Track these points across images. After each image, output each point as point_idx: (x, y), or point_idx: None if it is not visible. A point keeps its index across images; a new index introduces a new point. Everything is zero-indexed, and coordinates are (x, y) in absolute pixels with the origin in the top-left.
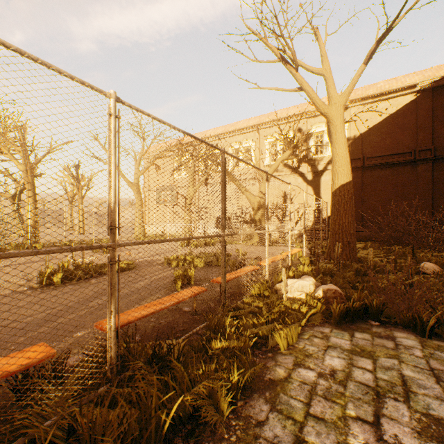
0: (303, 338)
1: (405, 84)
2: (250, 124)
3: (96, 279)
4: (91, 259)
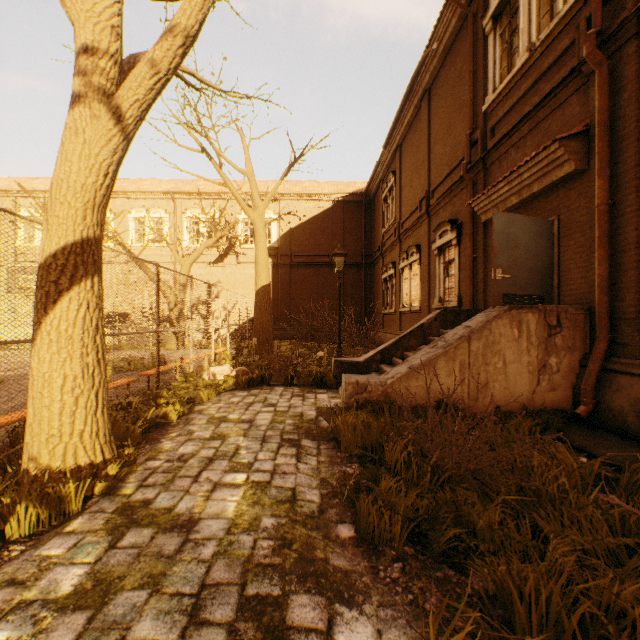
0: (220, 396)
1: (324, 191)
2: (163, 189)
3: None
4: None
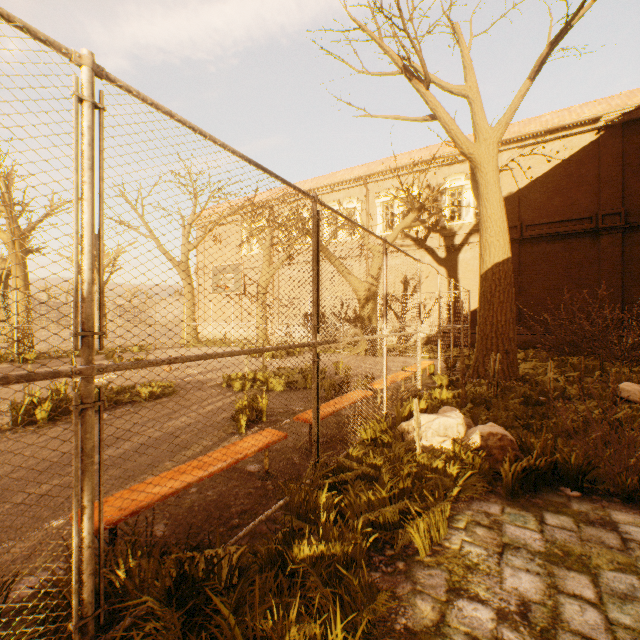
0: (457, 527)
1: (583, 117)
2: (355, 175)
3: (108, 412)
4: (108, 378)
